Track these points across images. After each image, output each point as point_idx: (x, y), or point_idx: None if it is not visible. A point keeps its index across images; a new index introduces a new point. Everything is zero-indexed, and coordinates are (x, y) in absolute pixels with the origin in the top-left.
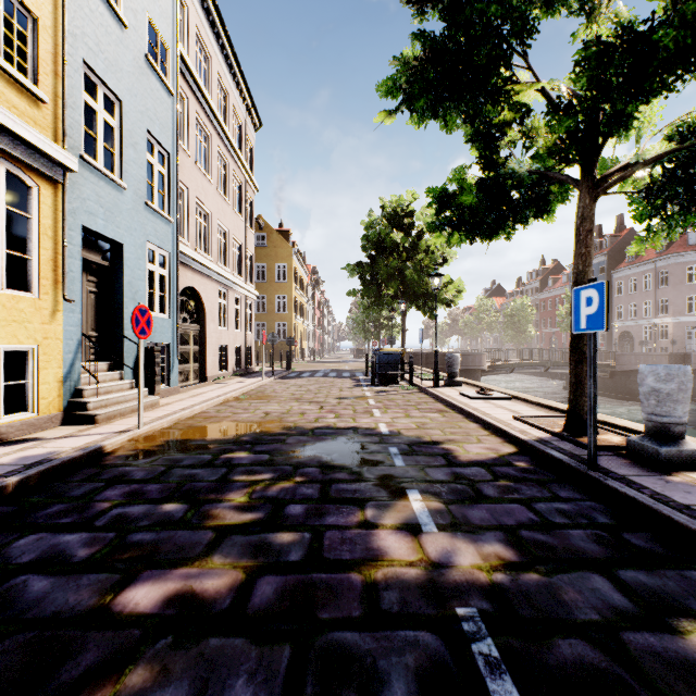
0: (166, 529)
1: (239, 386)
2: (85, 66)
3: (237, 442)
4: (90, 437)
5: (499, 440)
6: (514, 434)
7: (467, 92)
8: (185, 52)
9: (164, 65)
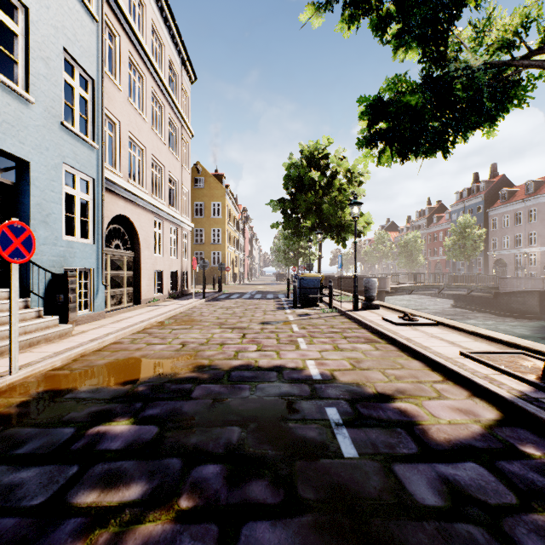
0: None
1: (168, 309)
2: None
3: (128, 395)
4: None
5: (464, 392)
6: (486, 385)
7: None
8: None
9: None
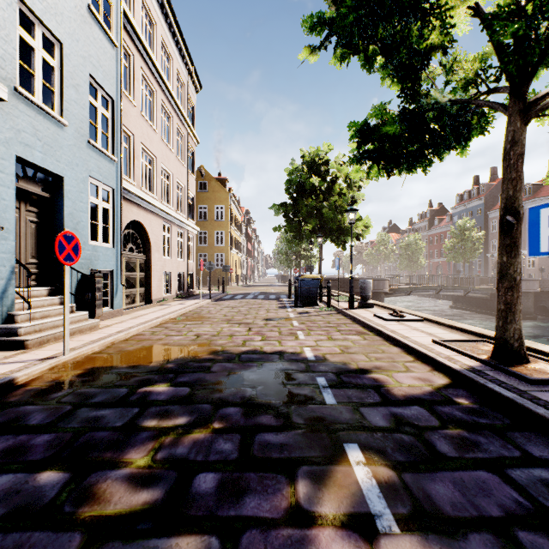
0: (21, 526)
1: (179, 308)
2: (21, 3)
3: (161, 370)
4: (9, 366)
5: (427, 368)
6: (444, 362)
7: (396, 11)
8: (130, 13)
9: (108, 19)
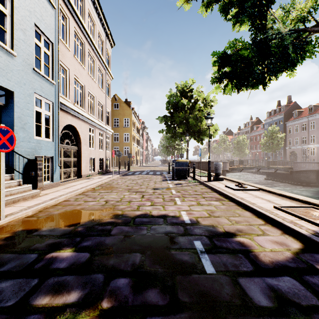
0: None
1: (98, 181)
2: None
3: (72, 233)
4: None
5: (278, 231)
6: (292, 227)
7: None
8: None
9: None
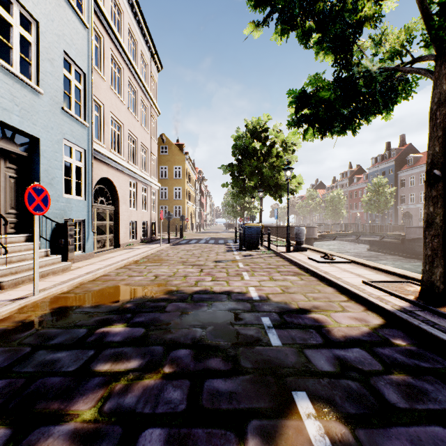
0: None
1: (142, 251)
2: None
3: (120, 309)
4: None
5: (361, 308)
6: (376, 302)
7: None
8: (100, 1)
9: (80, 4)
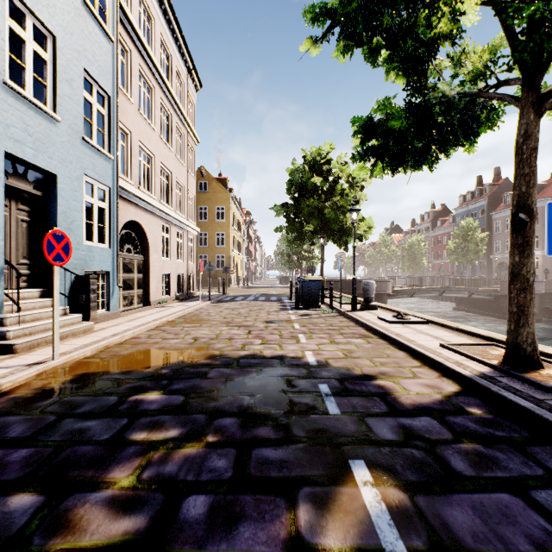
0: None
1: (177, 310)
2: None
3: (155, 376)
4: None
5: (435, 374)
6: (453, 368)
7: None
8: (127, 7)
9: (104, 13)
